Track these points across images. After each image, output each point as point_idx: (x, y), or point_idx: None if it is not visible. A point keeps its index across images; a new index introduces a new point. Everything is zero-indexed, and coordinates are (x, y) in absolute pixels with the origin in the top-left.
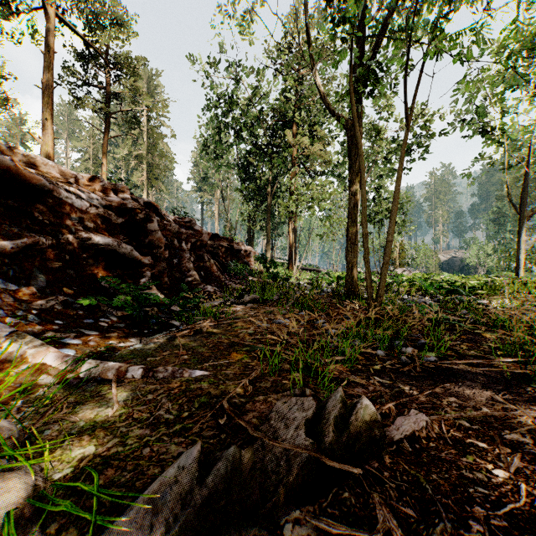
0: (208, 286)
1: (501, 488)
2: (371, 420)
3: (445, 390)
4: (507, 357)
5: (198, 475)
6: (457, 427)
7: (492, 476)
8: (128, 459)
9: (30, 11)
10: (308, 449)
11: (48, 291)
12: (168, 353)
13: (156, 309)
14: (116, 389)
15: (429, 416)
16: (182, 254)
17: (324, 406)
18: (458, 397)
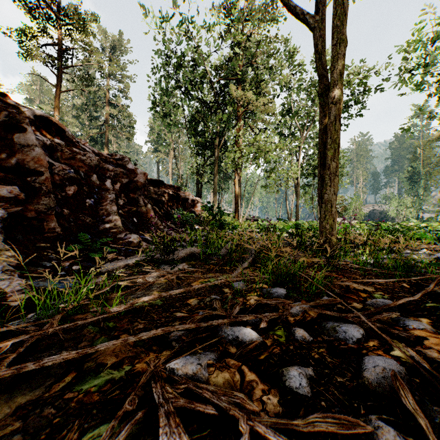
0: (132, 234)
1: None
2: None
3: None
4: None
5: None
6: None
7: None
8: None
9: None
10: None
11: None
12: None
13: None
14: None
15: None
16: (103, 194)
17: None
18: None
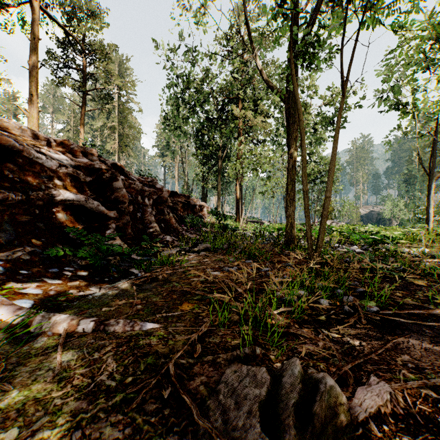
0: (167, 236)
1: None
2: (336, 403)
3: (395, 346)
4: None
5: None
6: (423, 398)
7: None
8: None
9: (19, 4)
10: None
11: (16, 243)
12: (123, 303)
13: (118, 258)
14: (64, 345)
15: (388, 382)
16: (145, 208)
17: (279, 380)
18: (410, 354)
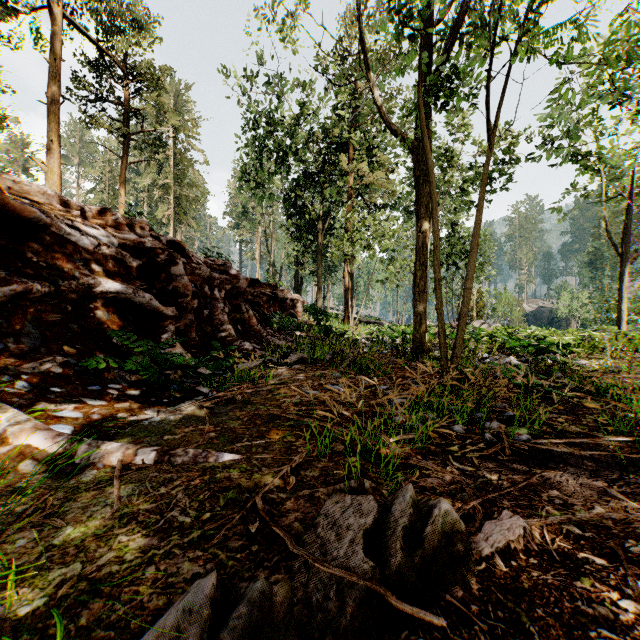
0: (245, 342)
1: (633, 630)
2: (452, 530)
3: (543, 480)
4: (618, 435)
5: (209, 624)
6: (565, 535)
7: (619, 609)
8: (124, 583)
9: (32, 10)
10: (368, 579)
11: (43, 351)
12: (191, 430)
13: (179, 372)
14: (120, 479)
15: (526, 518)
16: (214, 303)
17: (389, 509)
18: (561, 490)
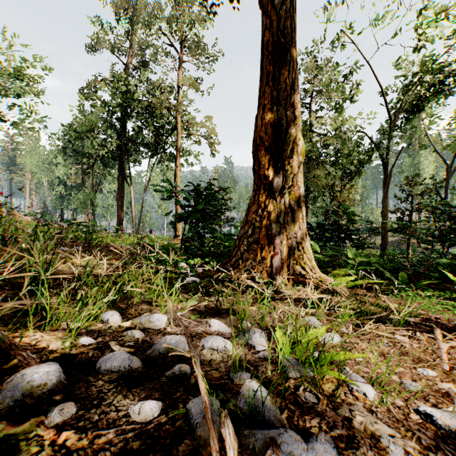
0: None
1: None
2: None
3: None
4: None
5: None
6: None
7: None
8: None
9: None
10: None
11: None
12: None
13: None
14: None
15: None
16: None
17: None
18: None
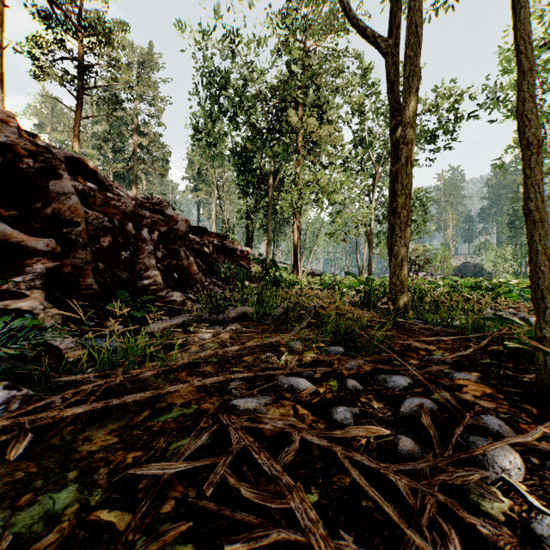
0: (174, 292)
1: None
2: None
3: None
4: None
5: None
6: None
7: None
8: None
9: None
10: None
11: None
12: None
13: None
14: None
15: None
16: (140, 245)
17: None
18: None
